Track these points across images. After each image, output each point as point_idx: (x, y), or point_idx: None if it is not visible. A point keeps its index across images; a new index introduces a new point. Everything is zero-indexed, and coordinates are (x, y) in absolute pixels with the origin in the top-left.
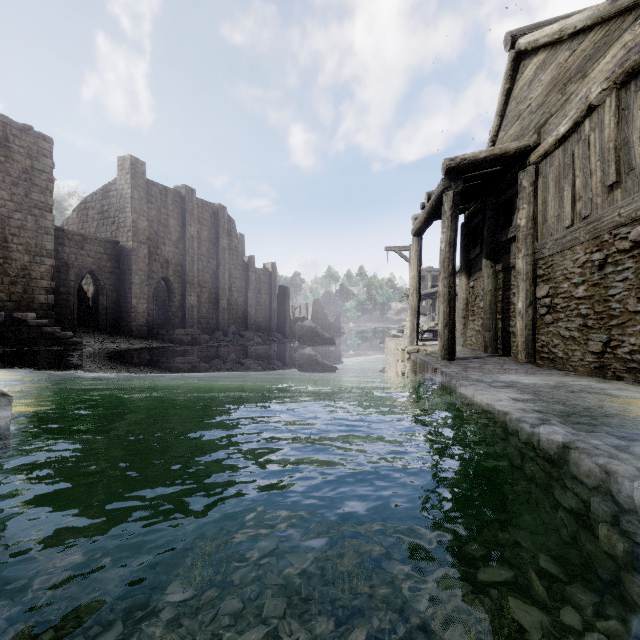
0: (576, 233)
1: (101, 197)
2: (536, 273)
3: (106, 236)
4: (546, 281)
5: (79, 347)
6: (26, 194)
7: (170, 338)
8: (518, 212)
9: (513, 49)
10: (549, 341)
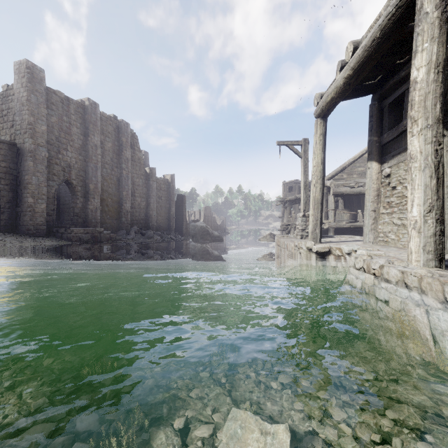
0: None
1: (0, 102)
2: None
3: (5, 139)
4: None
5: None
6: None
7: (68, 236)
8: None
9: None
10: None
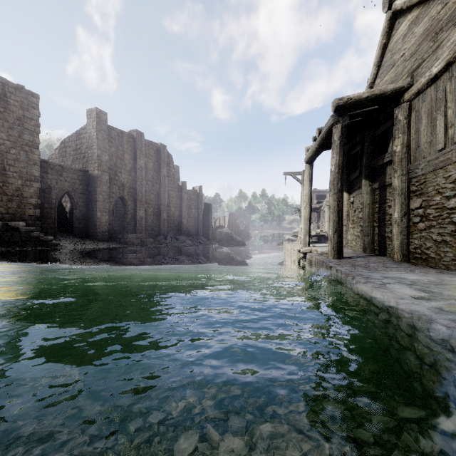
0: (448, 154)
1: (75, 138)
2: (410, 189)
3: (79, 167)
4: (419, 195)
5: (57, 247)
6: (19, 135)
7: (125, 241)
8: (394, 140)
9: (390, 10)
10: (422, 244)
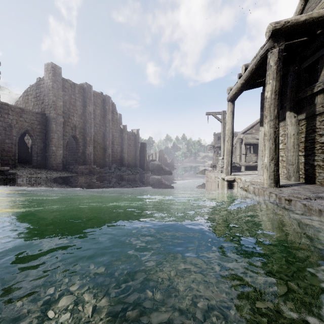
0: None
1: (35, 88)
2: None
3: (38, 111)
4: None
5: (13, 176)
6: None
7: (75, 170)
8: None
9: None
10: None
